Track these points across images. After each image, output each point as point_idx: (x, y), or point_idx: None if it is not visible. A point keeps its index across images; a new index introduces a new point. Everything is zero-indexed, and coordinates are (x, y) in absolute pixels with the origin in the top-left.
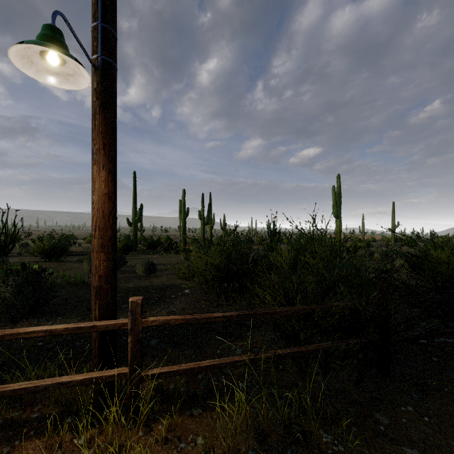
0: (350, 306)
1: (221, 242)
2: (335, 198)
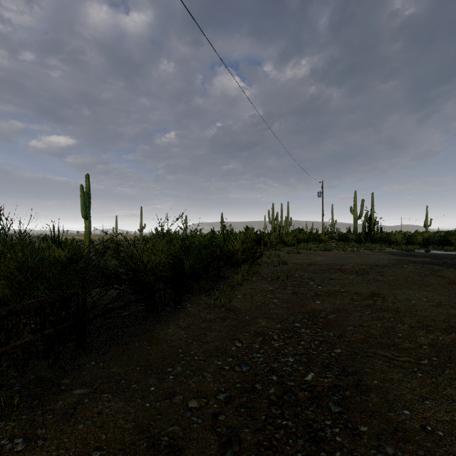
0: (46, 300)
1: None
2: (84, 199)
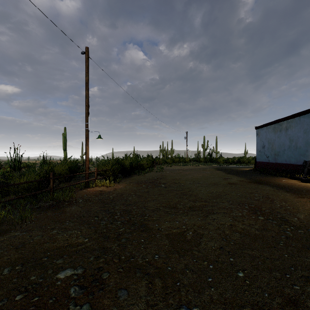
0: (114, 168)
1: (64, 162)
2: (64, 140)
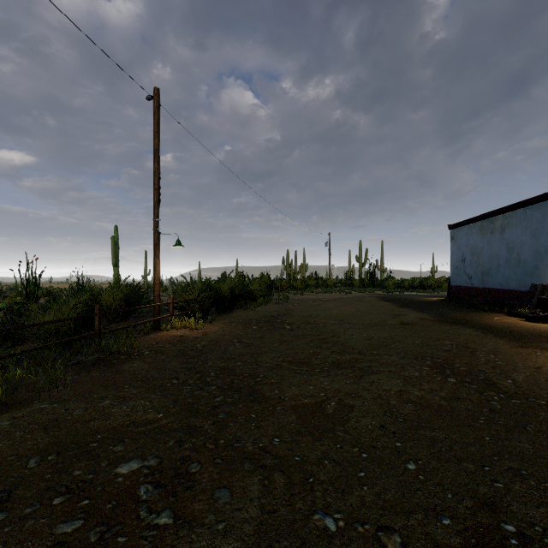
0: (203, 297)
1: (116, 286)
2: (115, 248)
